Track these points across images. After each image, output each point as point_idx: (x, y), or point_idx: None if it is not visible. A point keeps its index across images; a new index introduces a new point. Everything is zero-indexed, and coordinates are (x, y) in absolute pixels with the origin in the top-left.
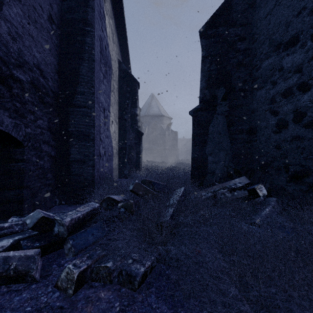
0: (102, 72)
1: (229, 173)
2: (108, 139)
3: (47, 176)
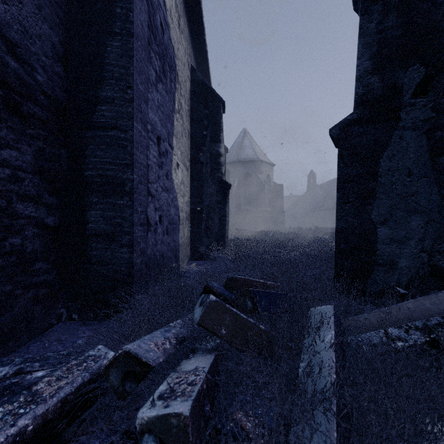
0: (154, 68)
1: (435, 267)
2: (168, 194)
3: (33, 268)
